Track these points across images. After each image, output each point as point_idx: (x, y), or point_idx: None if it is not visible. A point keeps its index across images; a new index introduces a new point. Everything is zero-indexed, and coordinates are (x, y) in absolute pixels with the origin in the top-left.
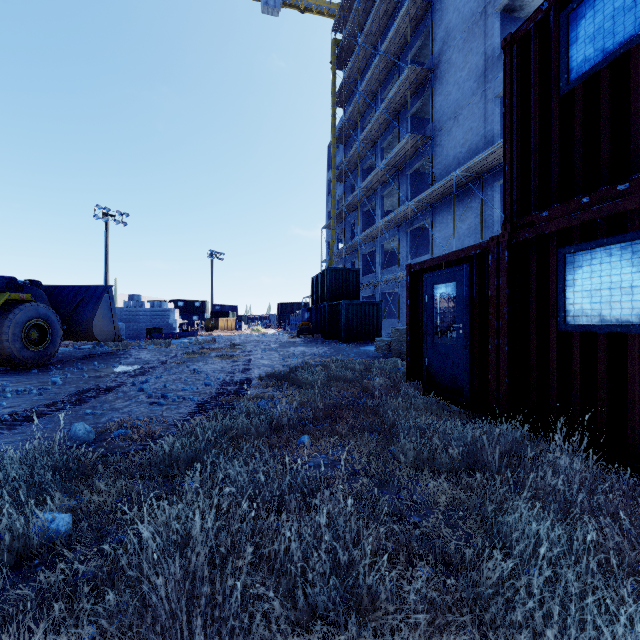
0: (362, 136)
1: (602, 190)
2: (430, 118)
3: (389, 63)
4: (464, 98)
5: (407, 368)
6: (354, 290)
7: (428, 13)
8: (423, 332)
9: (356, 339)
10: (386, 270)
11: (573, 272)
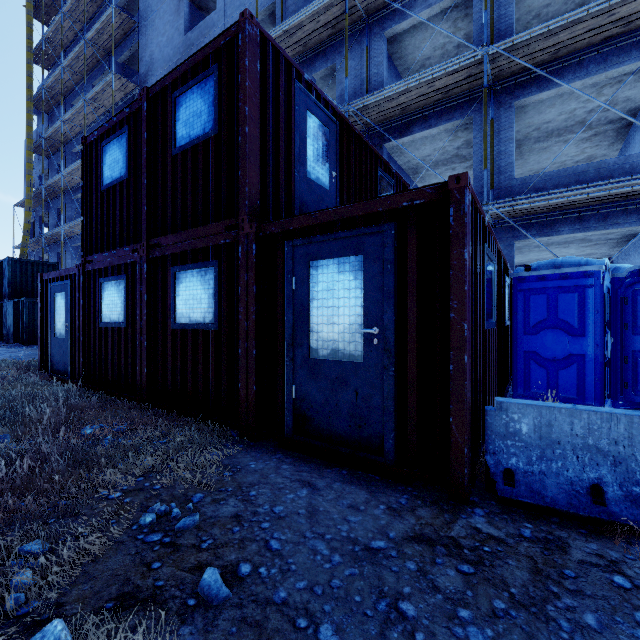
0: (66, 116)
1: (111, 251)
2: None
3: (99, 54)
4: None
5: (39, 361)
6: None
7: (137, 30)
8: (50, 330)
9: None
10: None
11: (104, 293)
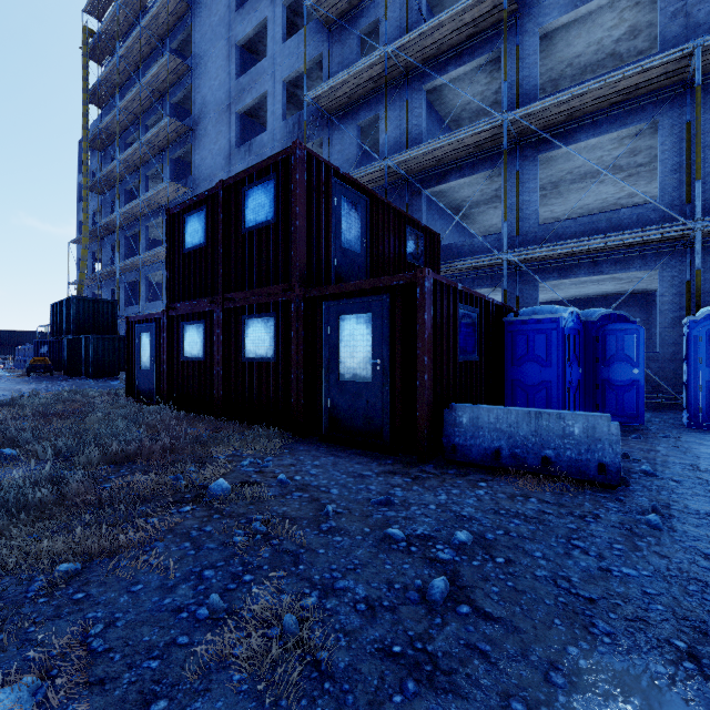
0: (122, 157)
1: (192, 301)
2: (191, 171)
3: (153, 96)
4: (216, 168)
5: (126, 389)
6: (109, 323)
7: (189, 73)
8: (135, 363)
9: (108, 375)
10: (151, 304)
11: (186, 334)
